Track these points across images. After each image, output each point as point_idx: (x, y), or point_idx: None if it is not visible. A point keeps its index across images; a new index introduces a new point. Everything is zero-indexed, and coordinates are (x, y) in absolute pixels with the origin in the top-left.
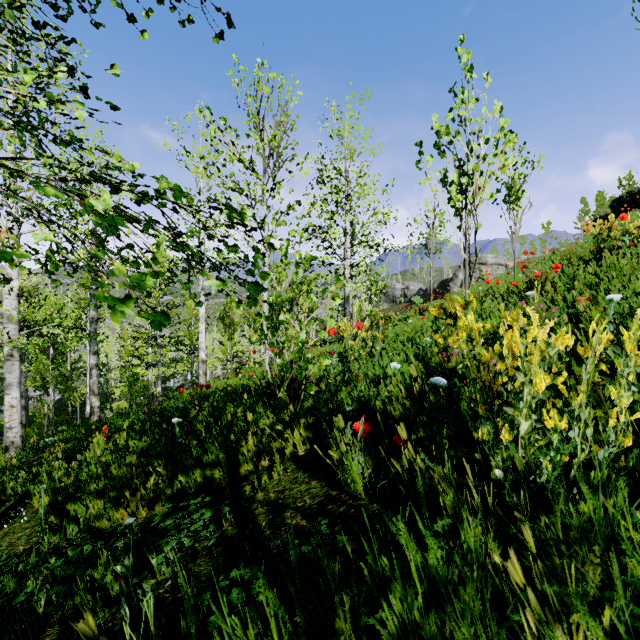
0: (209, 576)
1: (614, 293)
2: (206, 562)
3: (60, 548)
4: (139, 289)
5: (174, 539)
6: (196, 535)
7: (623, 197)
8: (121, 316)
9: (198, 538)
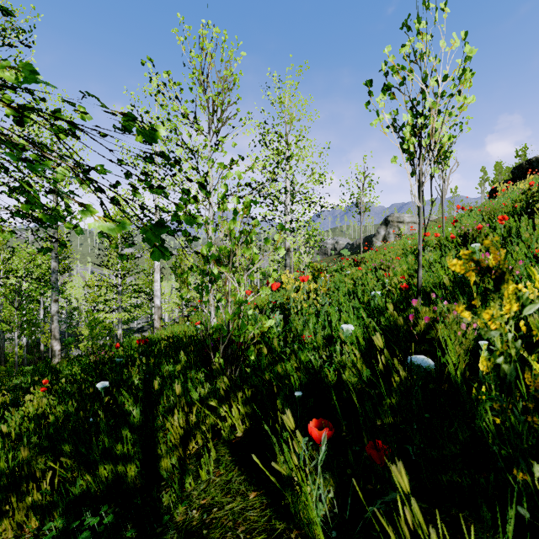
0: None
1: None
2: None
3: None
4: None
5: None
6: None
7: (523, 165)
8: None
9: None
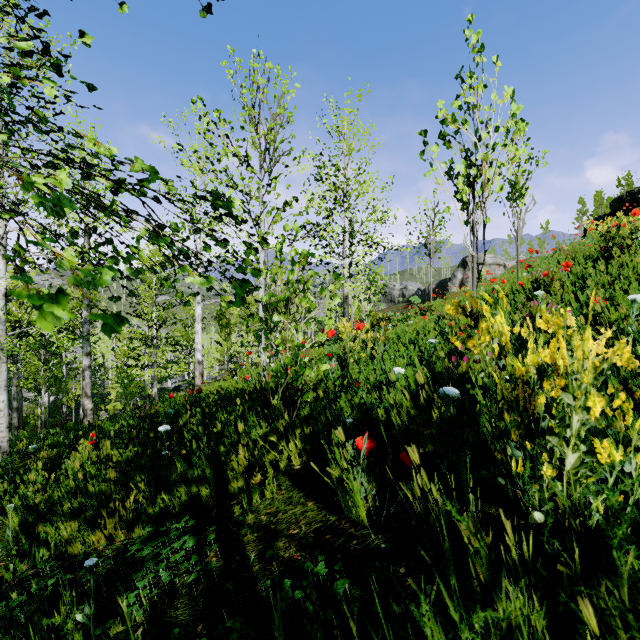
0: (186, 624)
1: (635, 292)
2: (184, 604)
3: (25, 579)
4: (93, 286)
5: (152, 571)
6: (176, 567)
7: (623, 196)
8: (50, 320)
9: (178, 571)
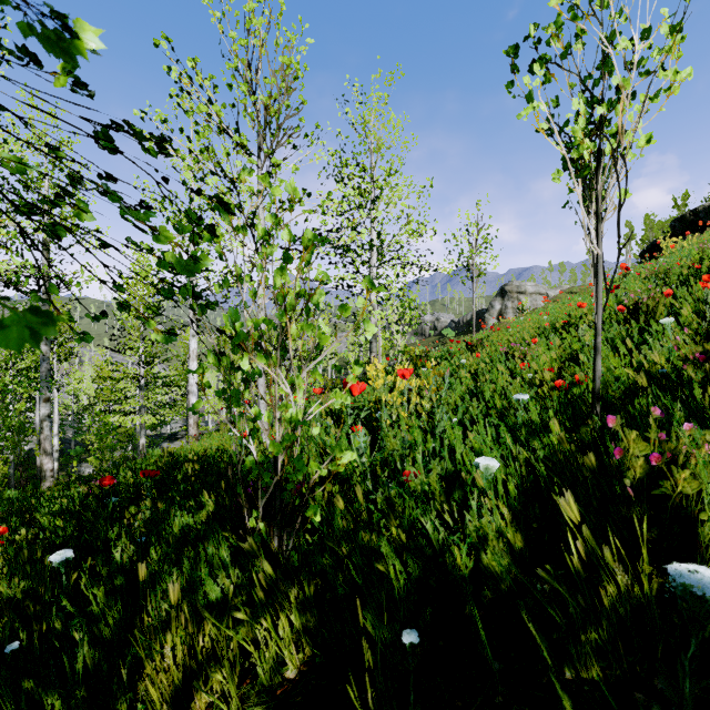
0: None
1: None
2: None
3: None
4: None
5: None
6: None
7: (686, 216)
8: None
9: None
